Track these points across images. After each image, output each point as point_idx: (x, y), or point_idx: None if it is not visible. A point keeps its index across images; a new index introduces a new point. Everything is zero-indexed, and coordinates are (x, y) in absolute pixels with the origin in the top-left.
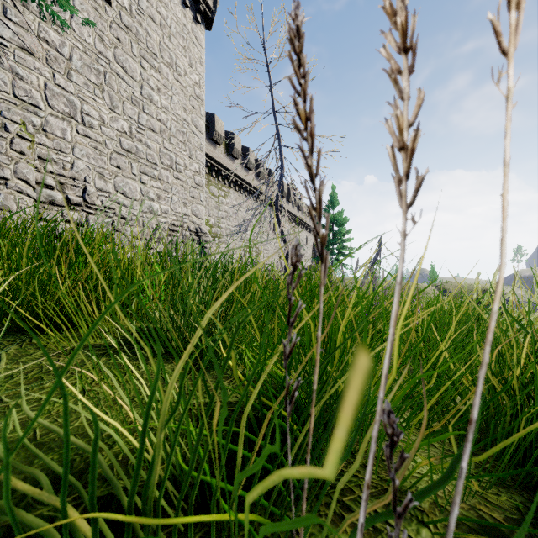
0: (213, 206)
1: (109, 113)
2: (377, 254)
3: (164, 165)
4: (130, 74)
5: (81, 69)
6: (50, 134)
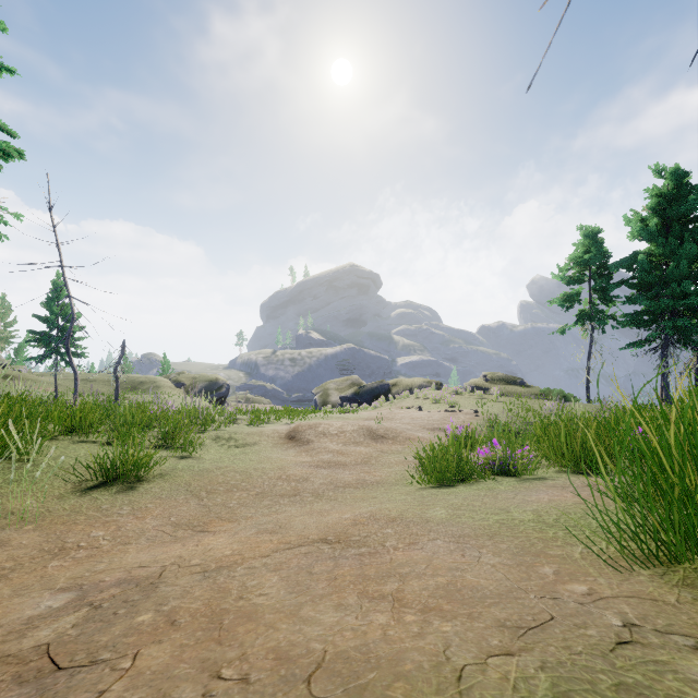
0: None
1: None
2: (121, 357)
3: None
4: None
5: None
6: None
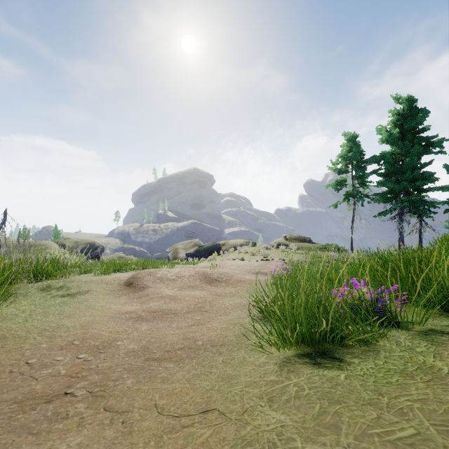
0: None
1: None
2: (3, 223)
3: None
4: None
5: None
6: None
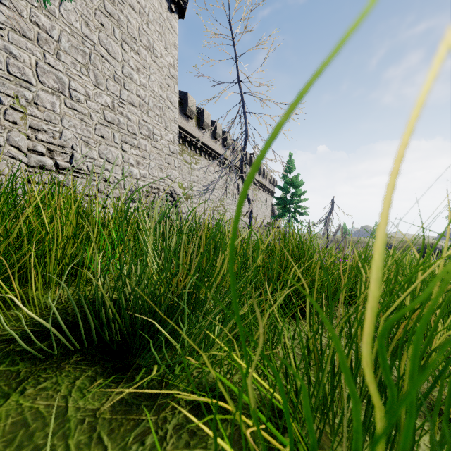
0: (186, 171)
1: (94, 89)
2: (330, 212)
3: (142, 135)
4: (113, 55)
5: (69, 50)
6: (40, 106)
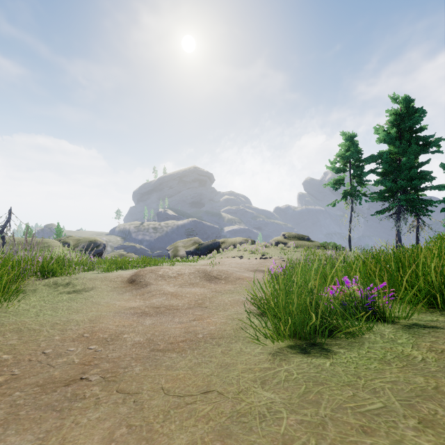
0: None
1: None
2: (8, 221)
3: None
4: None
5: None
6: None
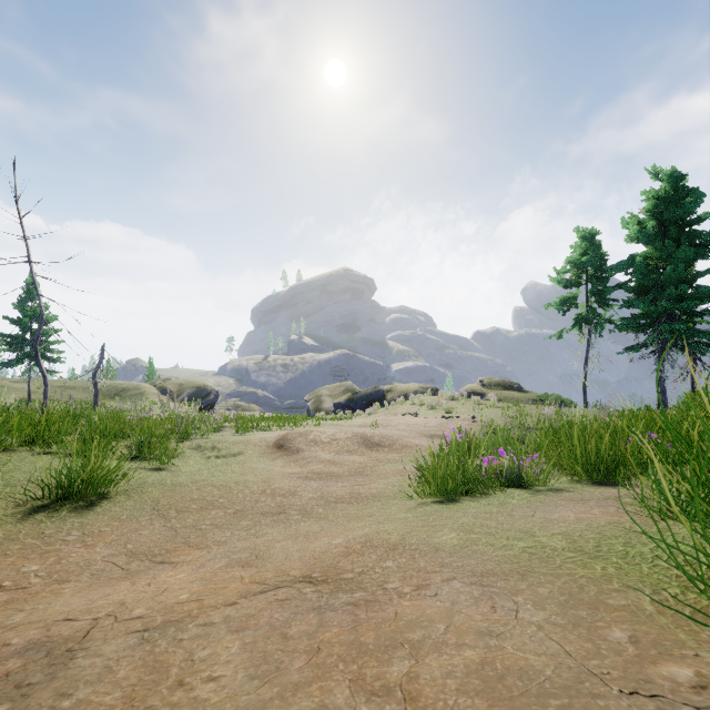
0: None
1: None
2: (101, 362)
3: None
4: None
5: None
6: None
